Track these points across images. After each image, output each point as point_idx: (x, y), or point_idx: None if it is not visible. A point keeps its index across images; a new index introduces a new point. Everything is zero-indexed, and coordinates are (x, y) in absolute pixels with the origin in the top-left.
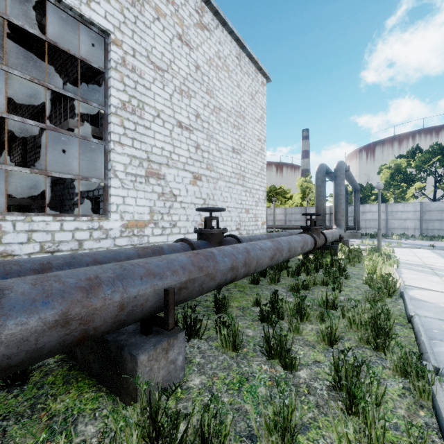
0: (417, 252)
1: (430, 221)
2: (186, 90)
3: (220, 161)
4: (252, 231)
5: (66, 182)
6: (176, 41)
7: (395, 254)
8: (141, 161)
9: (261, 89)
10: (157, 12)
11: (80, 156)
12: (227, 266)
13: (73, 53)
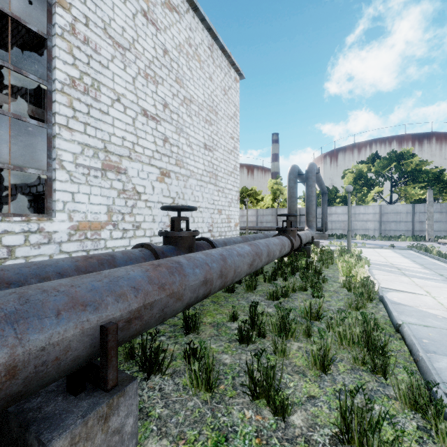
0: (380, 252)
1: (387, 223)
2: (153, 75)
3: (191, 158)
4: (224, 233)
5: (3, 174)
6: (140, 17)
7: (362, 254)
8: (97, 152)
9: (234, 85)
10: None
11: (21, 144)
12: (199, 280)
13: None
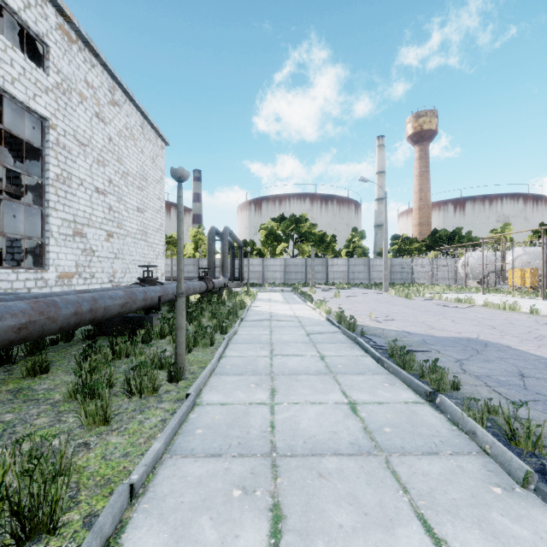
0: (272, 293)
1: (290, 273)
2: (102, 160)
3: (128, 220)
4: None
5: None
6: (95, 119)
7: (259, 295)
8: (70, 223)
9: (160, 152)
10: (81, 96)
11: None
12: (172, 292)
13: (21, 137)
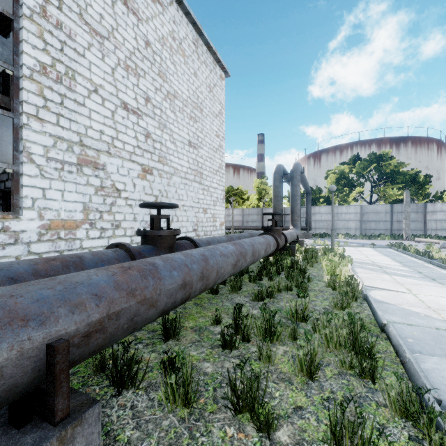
0: (362, 250)
1: (368, 222)
2: (134, 67)
3: (174, 155)
4: (210, 232)
5: None
6: (120, 5)
7: (345, 253)
8: (71, 145)
9: (219, 82)
10: None
11: None
12: (177, 283)
13: None
